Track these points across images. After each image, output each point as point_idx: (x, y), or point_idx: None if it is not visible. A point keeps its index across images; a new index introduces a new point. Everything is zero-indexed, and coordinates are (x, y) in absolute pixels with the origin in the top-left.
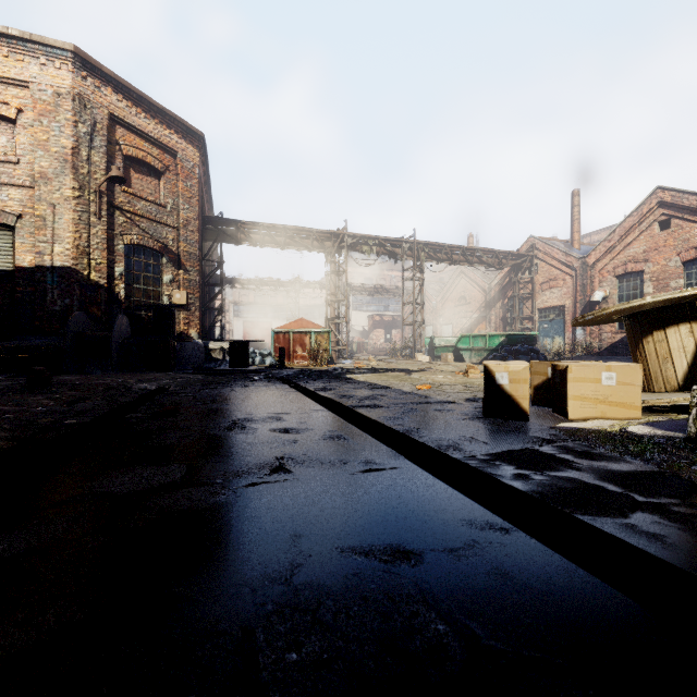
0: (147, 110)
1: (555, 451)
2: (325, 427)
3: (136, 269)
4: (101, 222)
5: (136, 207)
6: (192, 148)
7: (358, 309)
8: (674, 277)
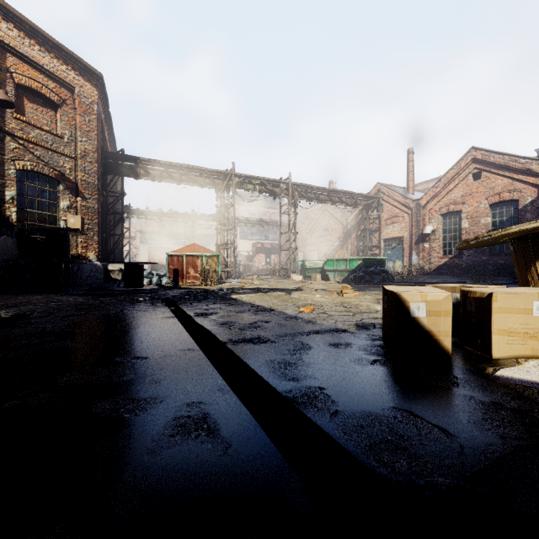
0: (42, 43)
1: None
2: (186, 389)
3: (30, 194)
4: None
5: (30, 135)
6: (90, 86)
7: (244, 238)
8: (484, 215)
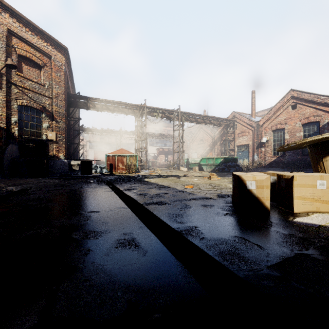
0: (32, 30)
1: (325, 256)
2: (122, 227)
3: (26, 119)
4: (2, 91)
5: (25, 84)
6: (60, 55)
7: (152, 145)
8: (298, 131)
